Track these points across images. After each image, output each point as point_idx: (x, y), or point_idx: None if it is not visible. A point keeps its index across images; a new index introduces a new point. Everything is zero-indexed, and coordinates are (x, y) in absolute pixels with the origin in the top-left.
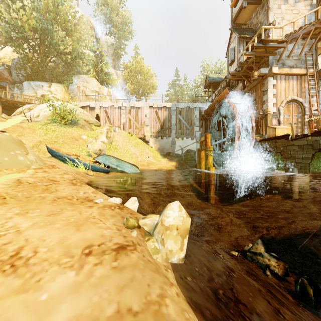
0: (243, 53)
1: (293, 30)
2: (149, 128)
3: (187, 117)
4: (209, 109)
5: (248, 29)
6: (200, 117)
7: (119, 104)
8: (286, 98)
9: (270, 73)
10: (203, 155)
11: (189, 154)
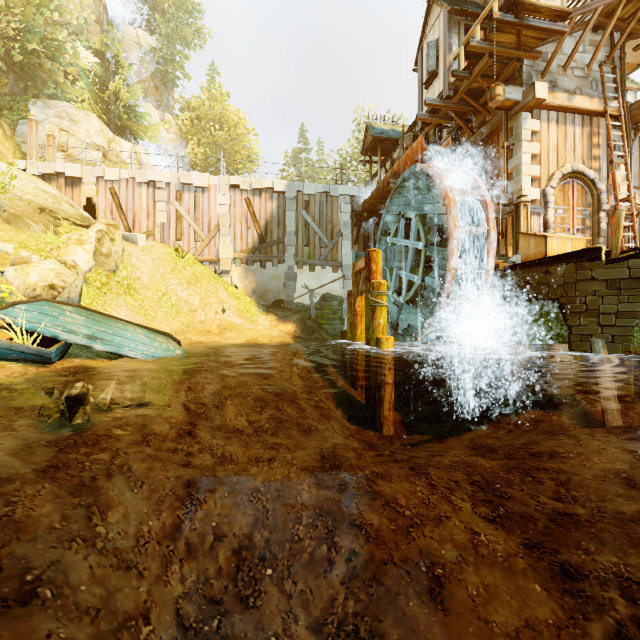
0: (458, 52)
1: None
2: (229, 239)
3: (323, 216)
4: (376, 198)
5: (468, 1)
6: (353, 218)
7: (149, 175)
8: (560, 167)
9: (528, 99)
10: (362, 307)
11: (327, 304)
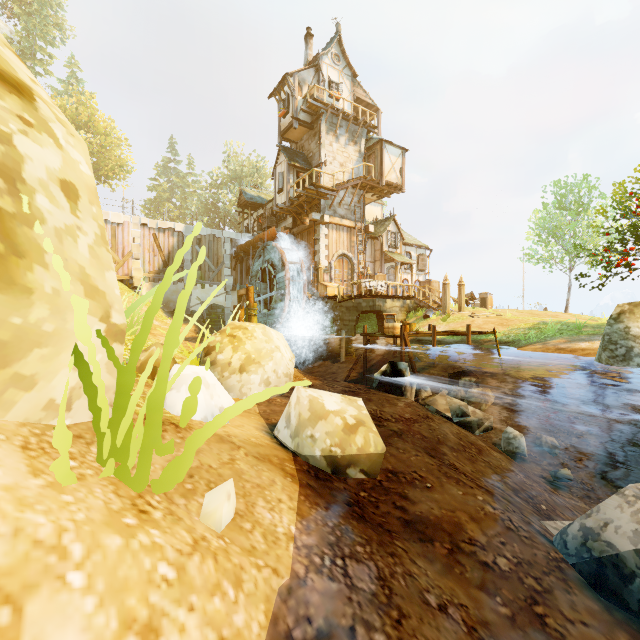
0: (293, 185)
1: (343, 181)
2: (140, 263)
3: (211, 251)
4: (249, 246)
5: (299, 153)
6: (232, 253)
7: None
8: (337, 251)
9: (322, 221)
10: (242, 315)
11: (214, 311)
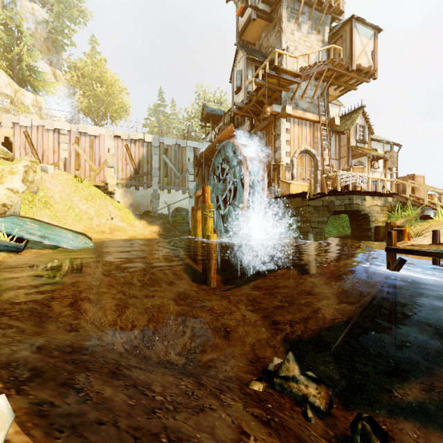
0: (251, 80)
1: (308, 65)
2: (114, 171)
3: (176, 159)
4: (208, 151)
5: (257, 51)
6: (195, 161)
7: (55, 125)
8: (299, 147)
9: (284, 113)
10: (200, 217)
11: (179, 214)
